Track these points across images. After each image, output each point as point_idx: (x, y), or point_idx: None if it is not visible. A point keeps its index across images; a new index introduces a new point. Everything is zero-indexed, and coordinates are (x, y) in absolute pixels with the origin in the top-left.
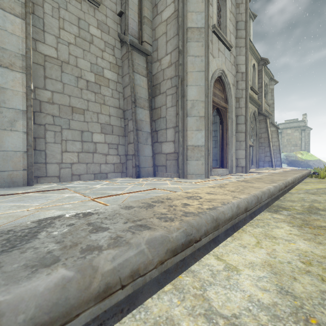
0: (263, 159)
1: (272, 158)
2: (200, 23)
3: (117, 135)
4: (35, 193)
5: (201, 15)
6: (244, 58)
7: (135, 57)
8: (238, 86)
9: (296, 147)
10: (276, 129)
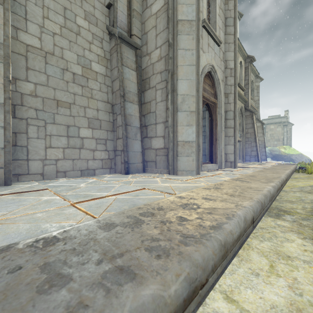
0: (250, 154)
1: (258, 152)
2: (191, 15)
3: (106, 130)
4: (9, 196)
5: (192, 7)
6: (233, 54)
7: (124, 50)
8: (227, 82)
9: (279, 142)
10: (262, 124)
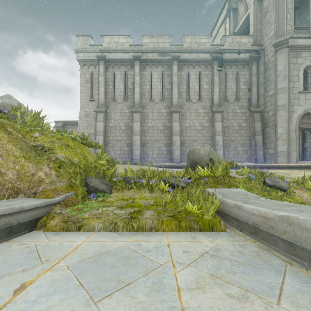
0: None
1: None
2: (284, 103)
3: (247, 147)
4: None
5: (284, 99)
6: None
7: (255, 116)
8: None
9: None
10: None
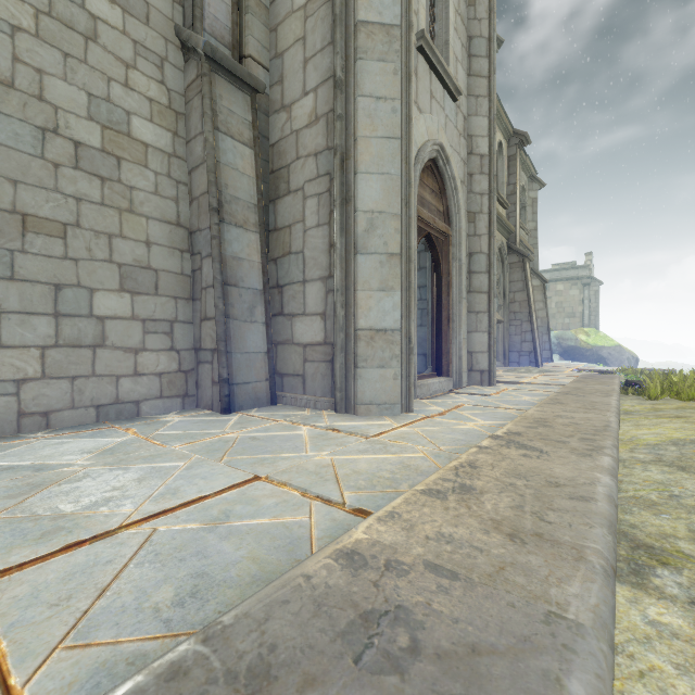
0: (518, 348)
1: (536, 345)
2: (391, 13)
3: (172, 297)
4: None
5: None
6: (485, 123)
7: (221, 93)
8: (473, 187)
9: (574, 319)
10: (542, 282)
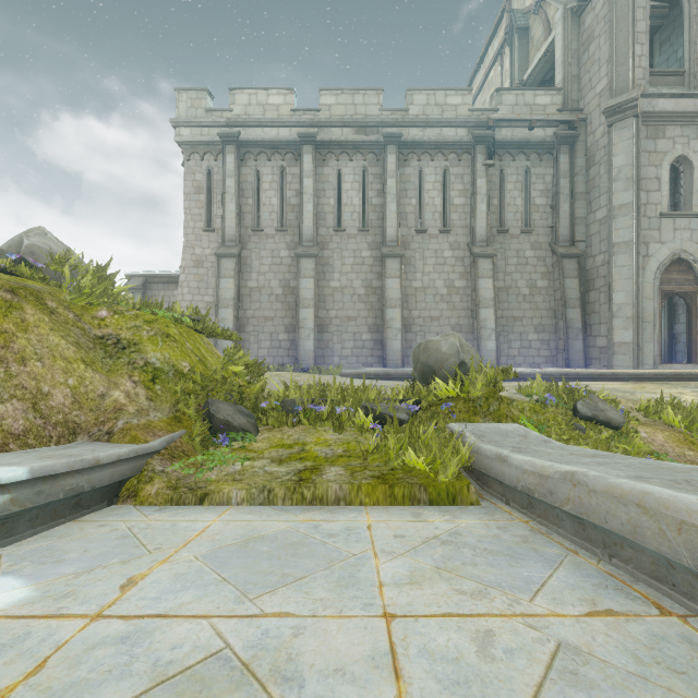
0: None
1: None
2: (628, 237)
3: (548, 333)
4: None
5: (629, 230)
6: None
7: (565, 264)
8: None
9: None
10: None
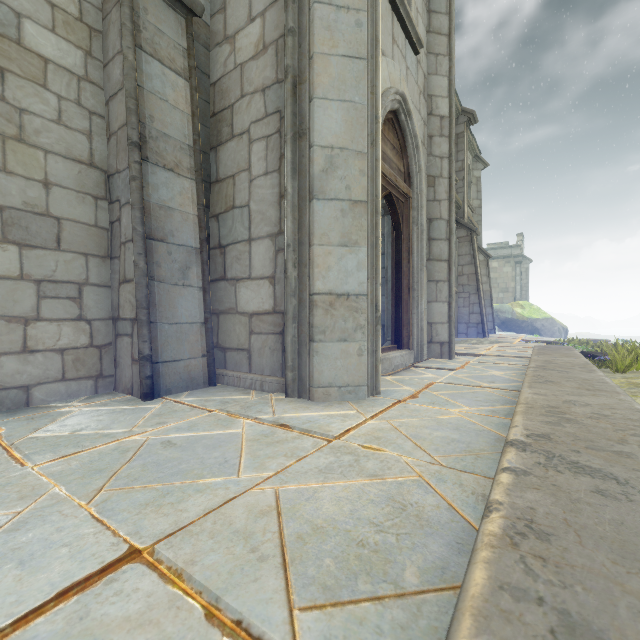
0: (466, 319)
1: (483, 317)
2: None
3: (81, 254)
4: None
5: None
6: (445, 83)
7: (145, 5)
8: (433, 149)
9: (507, 293)
10: (486, 257)
